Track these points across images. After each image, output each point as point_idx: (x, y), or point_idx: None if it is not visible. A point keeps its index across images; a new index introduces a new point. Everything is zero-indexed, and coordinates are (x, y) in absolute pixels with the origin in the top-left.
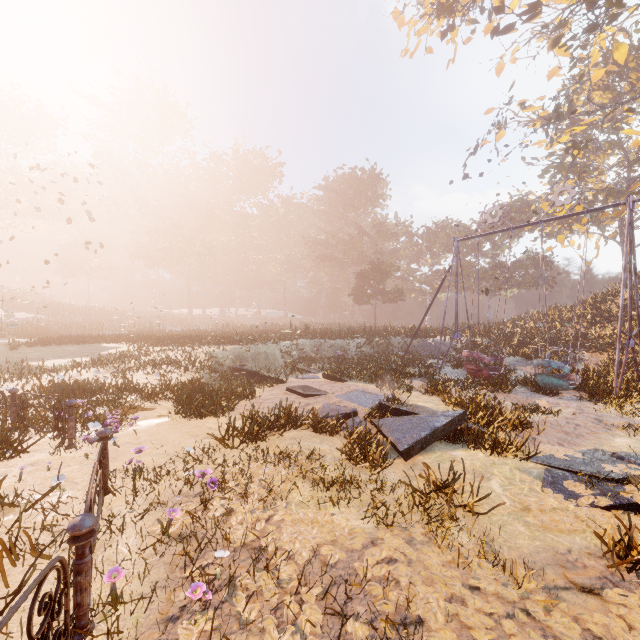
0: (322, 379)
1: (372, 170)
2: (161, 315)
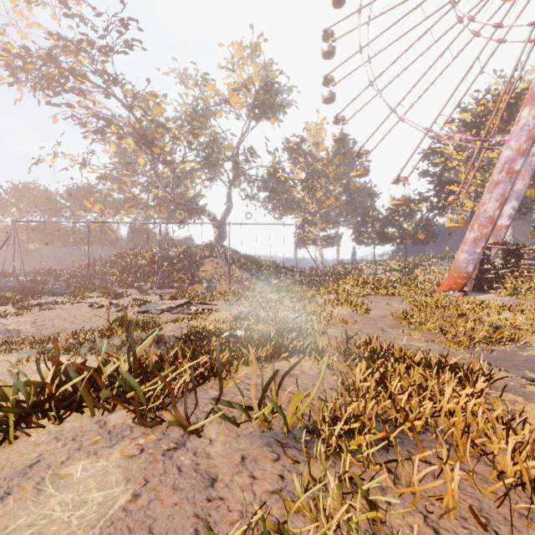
0: None
1: None
2: None
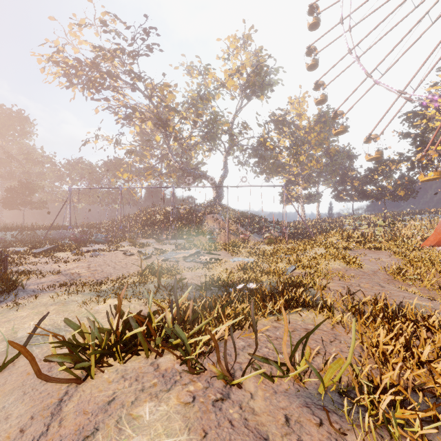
0: None
1: (21, 113)
2: None
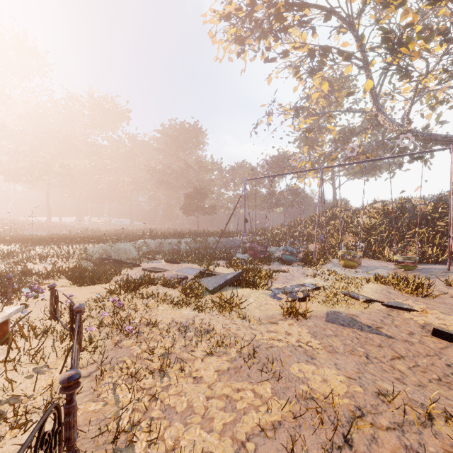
0: (164, 263)
1: (196, 125)
2: (22, 222)
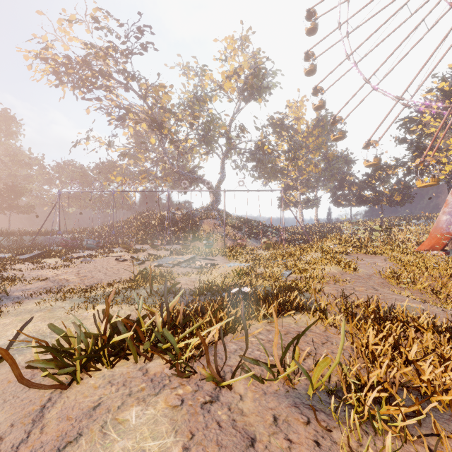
0: None
1: (6, 112)
2: None
